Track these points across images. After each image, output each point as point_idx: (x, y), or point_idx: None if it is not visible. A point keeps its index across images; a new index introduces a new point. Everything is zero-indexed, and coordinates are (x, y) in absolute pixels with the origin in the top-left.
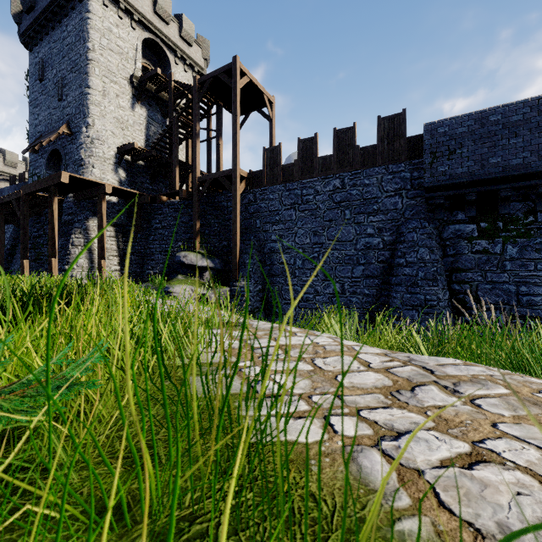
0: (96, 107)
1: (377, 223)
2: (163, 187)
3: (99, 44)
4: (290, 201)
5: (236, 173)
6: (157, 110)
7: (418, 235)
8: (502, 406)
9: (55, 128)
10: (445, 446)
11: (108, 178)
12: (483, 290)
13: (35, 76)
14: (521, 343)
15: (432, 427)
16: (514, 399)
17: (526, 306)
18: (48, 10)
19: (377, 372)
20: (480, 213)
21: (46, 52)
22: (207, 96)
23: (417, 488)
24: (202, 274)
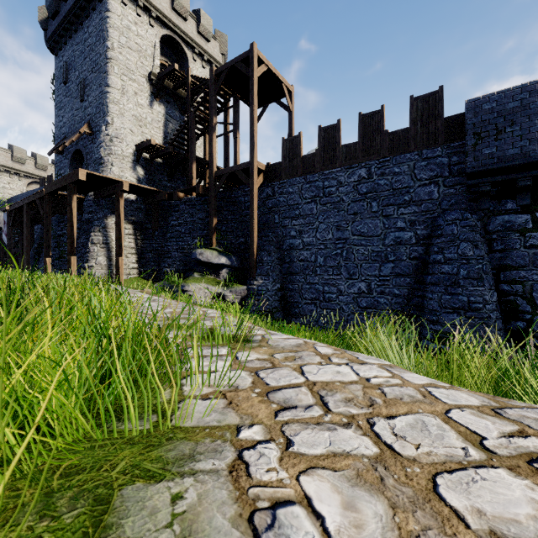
0: (115, 105)
1: (408, 216)
2: (181, 184)
3: (118, 42)
4: (310, 194)
5: (253, 165)
6: (175, 107)
7: (459, 227)
8: None
9: (77, 128)
10: None
11: (127, 176)
12: None
13: (60, 80)
14: None
15: None
16: None
17: None
18: (71, 13)
19: (515, 471)
20: (536, 201)
21: (69, 55)
22: (223, 89)
23: None
24: (219, 272)
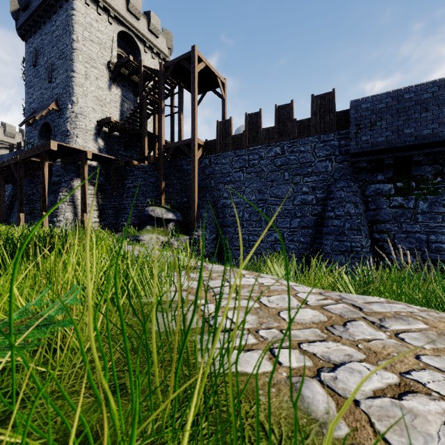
0: (79, 87)
1: (311, 183)
2: (135, 153)
3: (82, 36)
4: (239, 164)
5: (195, 141)
6: (130, 90)
7: (345, 192)
8: (423, 340)
9: (46, 105)
10: (377, 377)
11: (90, 146)
12: (399, 238)
13: (29, 63)
14: (435, 284)
15: (363, 359)
16: (432, 333)
17: (435, 251)
18: (40, 8)
19: (313, 309)
20: (396, 175)
21: (38, 43)
22: (170, 79)
23: (355, 417)
24: (167, 225)
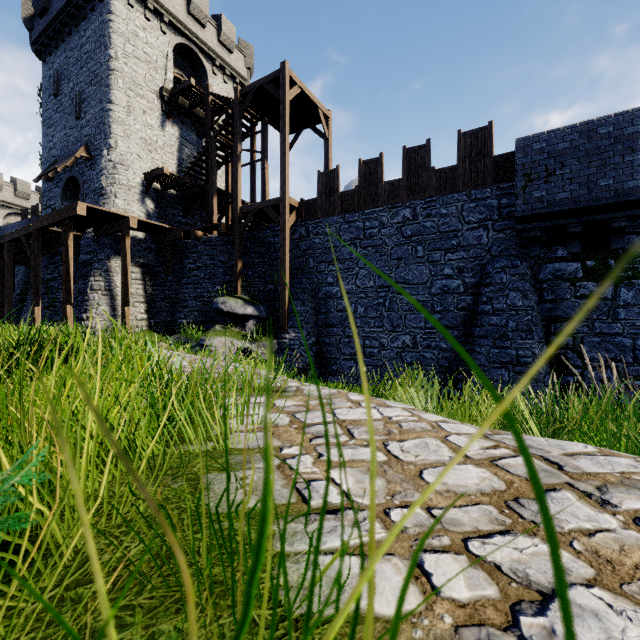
0: (119, 125)
1: (456, 262)
2: (199, 220)
3: (123, 51)
4: (349, 235)
5: (285, 202)
6: (192, 129)
7: (508, 275)
8: None
9: (72, 151)
10: (635, 631)
11: (134, 210)
12: (589, 343)
13: (49, 91)
14: None
15: (592, 578)
16: None
17: None
18: (64, 12)
19: (479, 465)
20: (586, 249)
21: (61, 63)
22: (250, 111)
23: None
24: (244, 324)
